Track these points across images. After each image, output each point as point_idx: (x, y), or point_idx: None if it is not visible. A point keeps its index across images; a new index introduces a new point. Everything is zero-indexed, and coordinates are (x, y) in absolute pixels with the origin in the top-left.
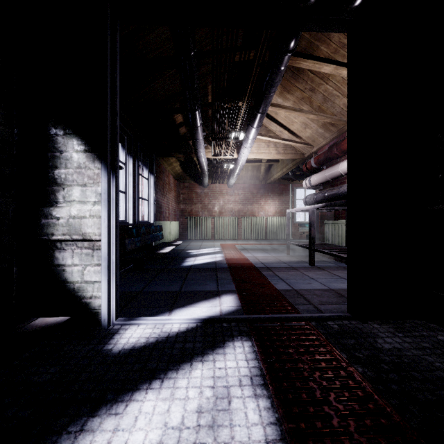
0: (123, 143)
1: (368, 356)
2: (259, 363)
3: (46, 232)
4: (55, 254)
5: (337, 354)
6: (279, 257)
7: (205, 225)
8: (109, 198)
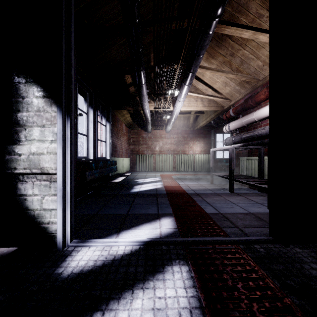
0: (85, 98)
1: (300, 285)
2: (197, 291)
3: (10, 167)
4: (18, 186)
5: (270, 281)
6: (205, 185)
7: (149, 160)
8: (64, 137)
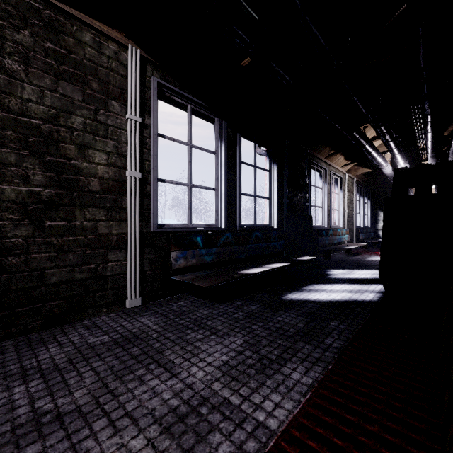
0: None
1: None
2: None
3: (377, 228)
4: (378, 232)
5: None
6: None
7: None
8: None
